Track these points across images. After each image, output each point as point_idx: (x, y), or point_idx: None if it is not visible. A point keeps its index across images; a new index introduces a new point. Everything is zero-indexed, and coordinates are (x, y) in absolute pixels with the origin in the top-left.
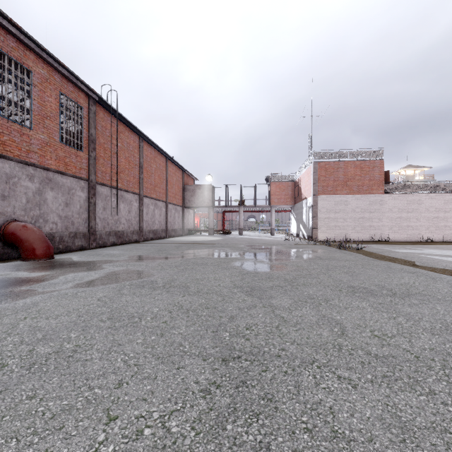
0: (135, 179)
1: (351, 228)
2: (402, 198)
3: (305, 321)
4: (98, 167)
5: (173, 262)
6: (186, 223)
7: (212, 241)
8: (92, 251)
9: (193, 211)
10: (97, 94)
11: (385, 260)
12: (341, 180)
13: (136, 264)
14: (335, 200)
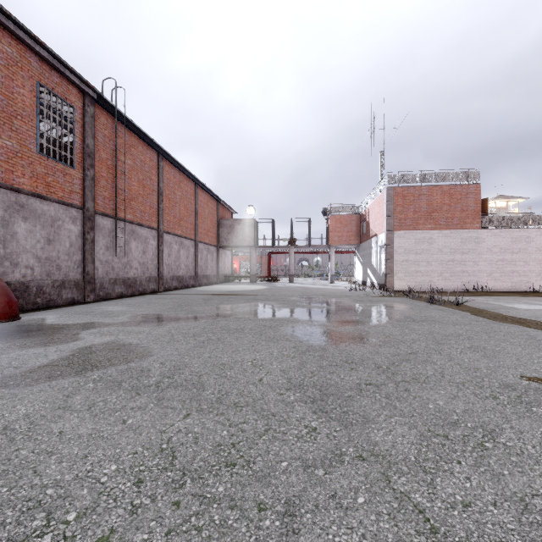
0: (153, 209)
1: (437, 274)
2: (506, 235)
3: (491, 535)
4: (98, 191)
5: (192, 326)
6: (222, 267)
7: (255, 291)
8: (84, 306)
9: (231, 252)
10: (94, 89)
11: (511, 322)
12: (424, 211)
13: (134, 331)
14: (416, 237)
